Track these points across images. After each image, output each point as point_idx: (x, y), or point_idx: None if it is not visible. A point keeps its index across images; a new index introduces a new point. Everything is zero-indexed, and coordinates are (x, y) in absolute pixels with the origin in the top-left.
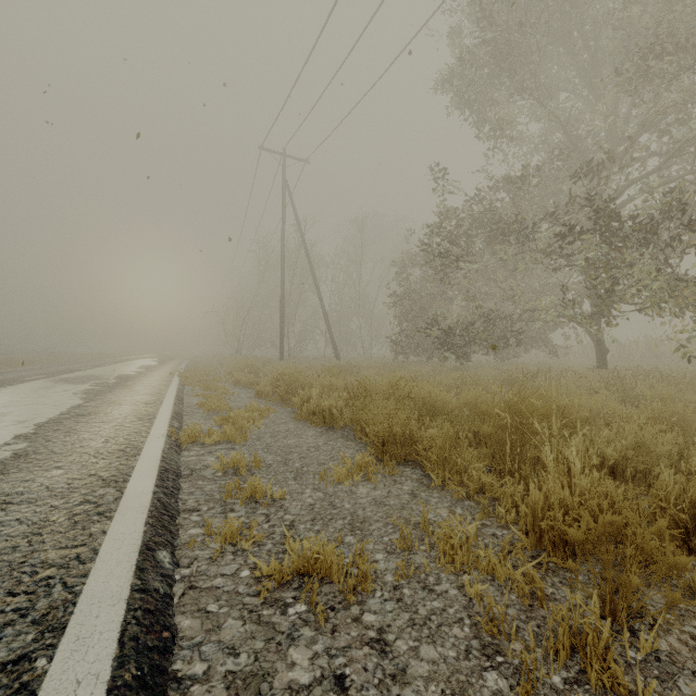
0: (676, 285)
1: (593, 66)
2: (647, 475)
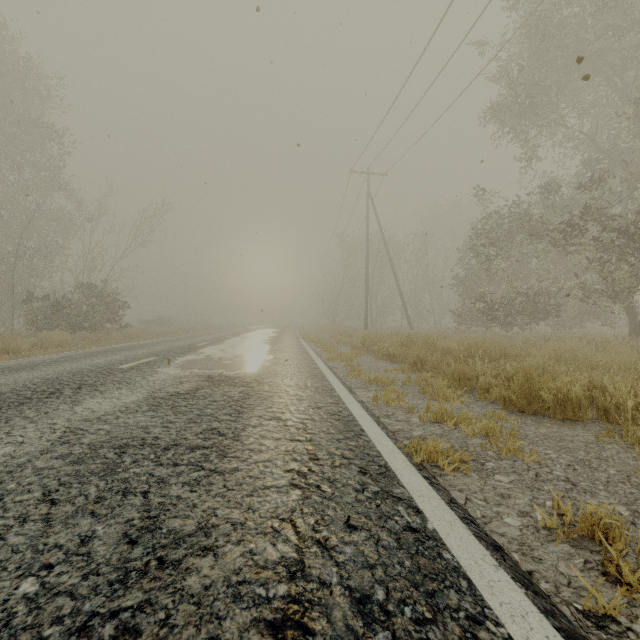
0: None
1: (623, 86)
2: None
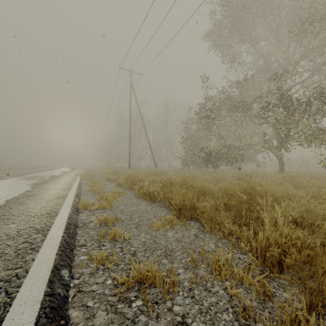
0: (319, 132)
1: (277, 29)
2: (312, 225)
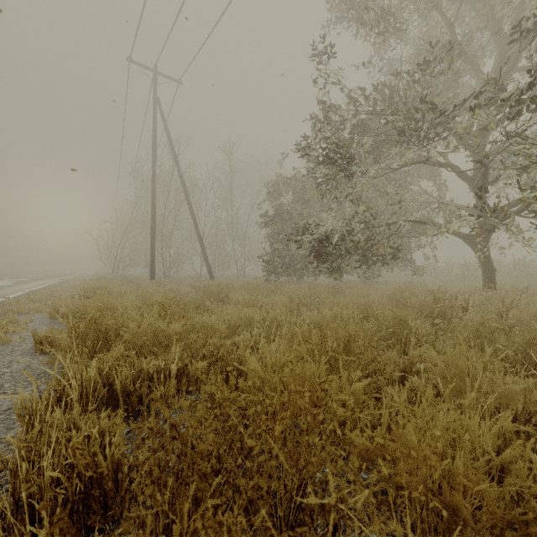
0: None
1: None
2: None
